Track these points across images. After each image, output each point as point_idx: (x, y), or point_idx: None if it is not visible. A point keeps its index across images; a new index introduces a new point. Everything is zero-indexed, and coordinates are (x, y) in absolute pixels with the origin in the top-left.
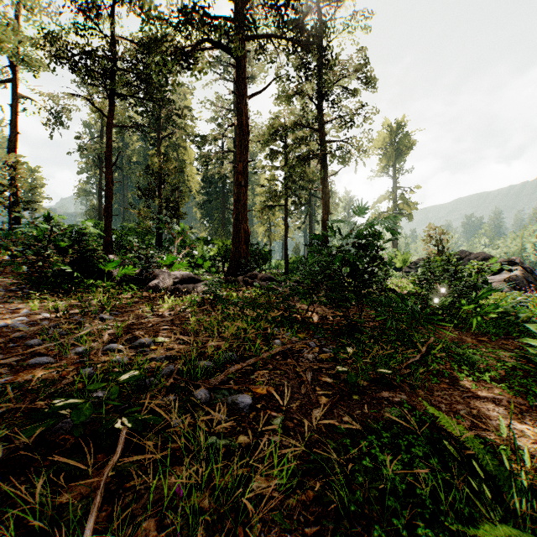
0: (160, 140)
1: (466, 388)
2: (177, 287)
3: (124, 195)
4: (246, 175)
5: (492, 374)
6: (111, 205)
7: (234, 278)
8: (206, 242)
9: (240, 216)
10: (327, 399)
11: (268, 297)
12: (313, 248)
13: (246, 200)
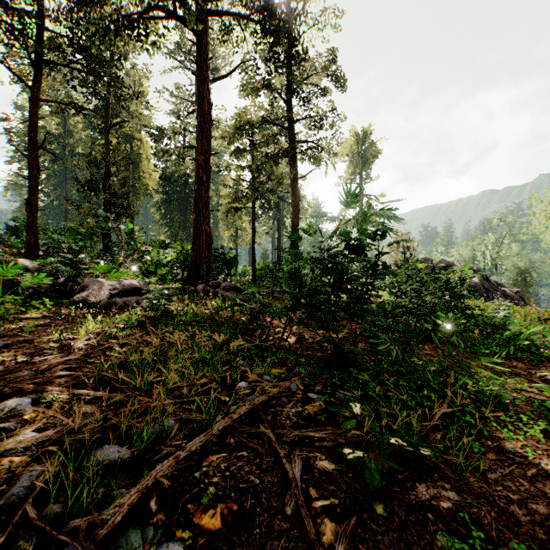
0: (109, 128)
1: (519, 455)
2: (114, 301)
3: (67, 190)
4: (208, 170)
5: (541, 427)
6: (36, 198)
7: (193, 288)
8: (163, 245)
9: (201, 215)
10: (334, 526)
11: (233, 312)
12: (291, 252)
13: (208, 198)
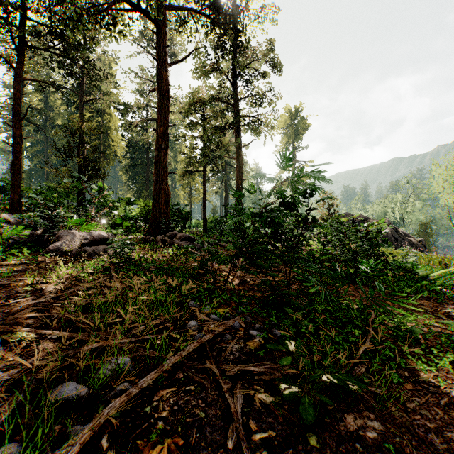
0: (83, 103)
1: (433, 385)
2: (84, 249)
3: (48, 156)
4: (166, 139)
5: (450, 359)
6: (20, 162)
7: (153, 238)
8: (129, 202)
9: (160, 177)
10: None
11: (186, 258)
12: (234, 207)
13: (166, 162)
